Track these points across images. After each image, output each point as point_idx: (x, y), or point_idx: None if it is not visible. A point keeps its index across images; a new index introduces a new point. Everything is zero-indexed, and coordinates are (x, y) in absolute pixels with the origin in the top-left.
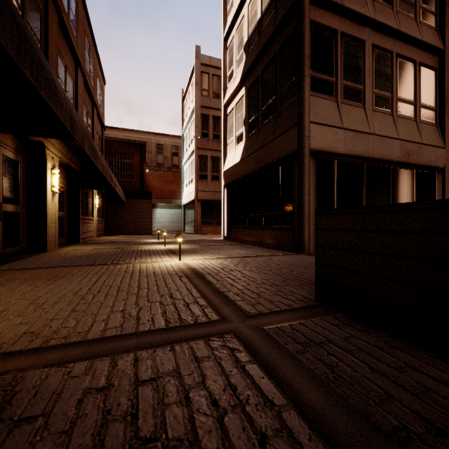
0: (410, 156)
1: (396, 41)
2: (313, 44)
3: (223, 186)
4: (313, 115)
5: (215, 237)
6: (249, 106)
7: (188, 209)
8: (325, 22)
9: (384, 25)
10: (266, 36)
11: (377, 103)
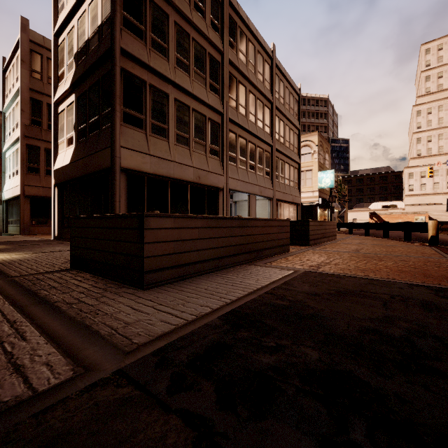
0: (201, 179)
1: (192, 99)
2: (125, 87)
3: (53, 185)
4: (125, 141)
5: (45, 237)
6: (78, 114)
7: (12, 205)
8: (136, 73)
9: (182, 88)
10: (91, 60)
11: (179, 140)
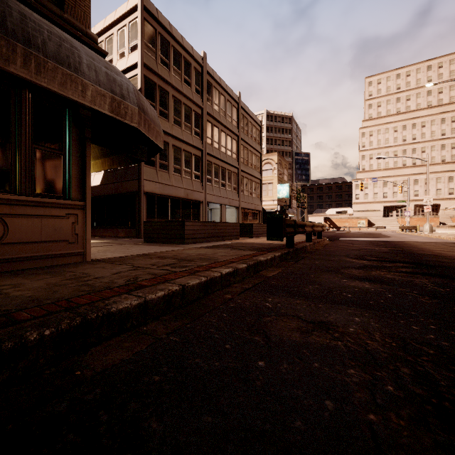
0: (188, 196)
1: (183, 143)
2: None
3: None
4: (146, 176)
5: None
6: None
7: None
8: None
9: (177, 138)
10: None
11: (175, 171)
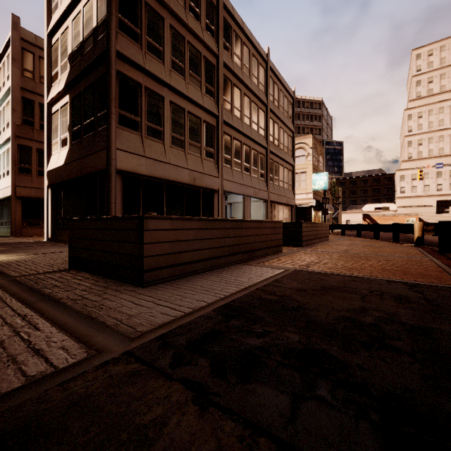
0: (196, 180)
1: (187, 102)
2: (121, 89)
3: (47, 186)
4: (120, 144)
5: (38, 239)
6: (73, 115)
7: (2, 206)
8: (132, 75)
9: (177, 90)
10: (86, 62)
11: (174, 142)
